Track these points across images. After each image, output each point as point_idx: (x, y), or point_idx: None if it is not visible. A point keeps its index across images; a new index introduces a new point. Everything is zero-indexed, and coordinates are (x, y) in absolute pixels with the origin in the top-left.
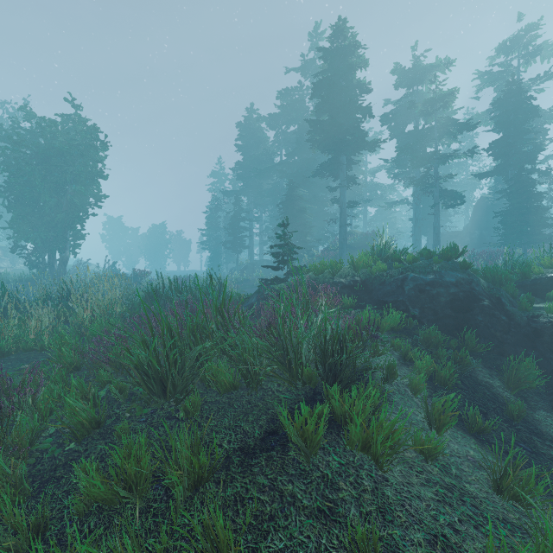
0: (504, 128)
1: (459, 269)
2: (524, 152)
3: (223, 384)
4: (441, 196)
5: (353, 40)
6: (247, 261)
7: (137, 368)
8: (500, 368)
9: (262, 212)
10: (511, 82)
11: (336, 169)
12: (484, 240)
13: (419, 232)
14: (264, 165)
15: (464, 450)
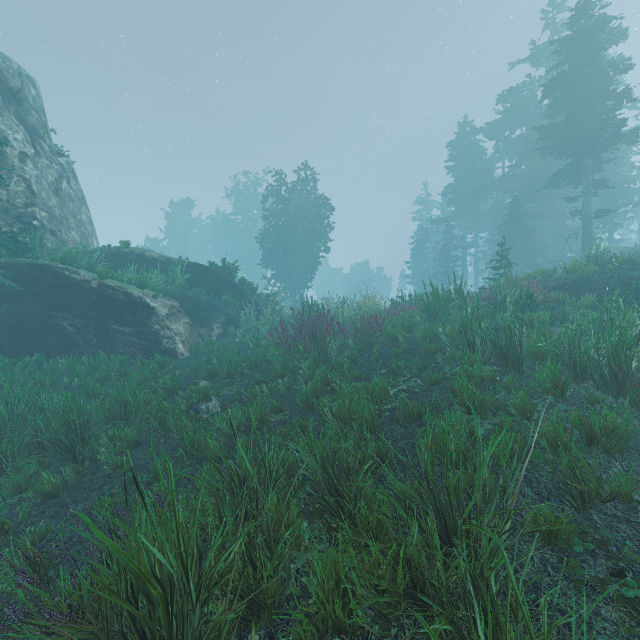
0: None
1: None
2: None
3: None
4: None
5: (601, 16)
6: None
7: (425, 309)
8: None
9: (477, 237)
10: None
11: (577, 175)
12: None
13: None
14: (481, 183)
15: None
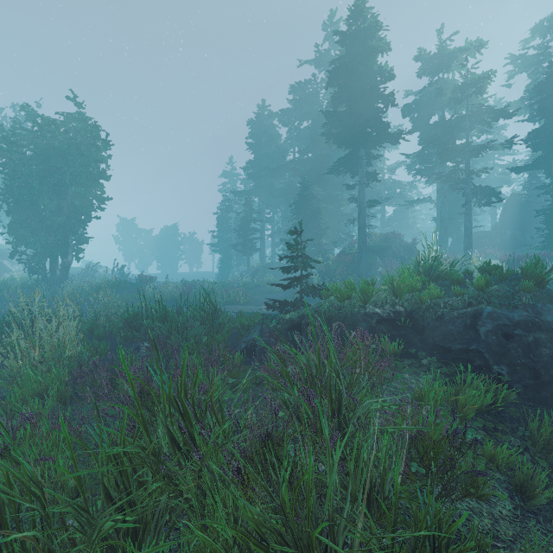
0: (546, 115)
1: None
2: None
3: None
4: (474, 193)
5: (374, 20)
6: (258, 264)
7: None
8: None
9: (274, 212)
10: None
11: (354, 165)
12: (516, 241)
13: (445, 233)
14: (276, 163)
15: None
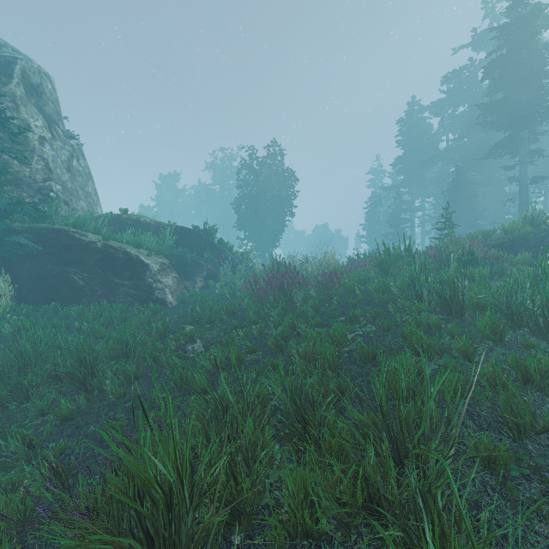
0: None
1: None
2: None
3: None
4: None
5: (537, 4)
6: None
7: (378, 265)
8: None
9: (424, 201)
10: None
11: (515, 146)
12: None
13: None
14: (427, 154)
15: None
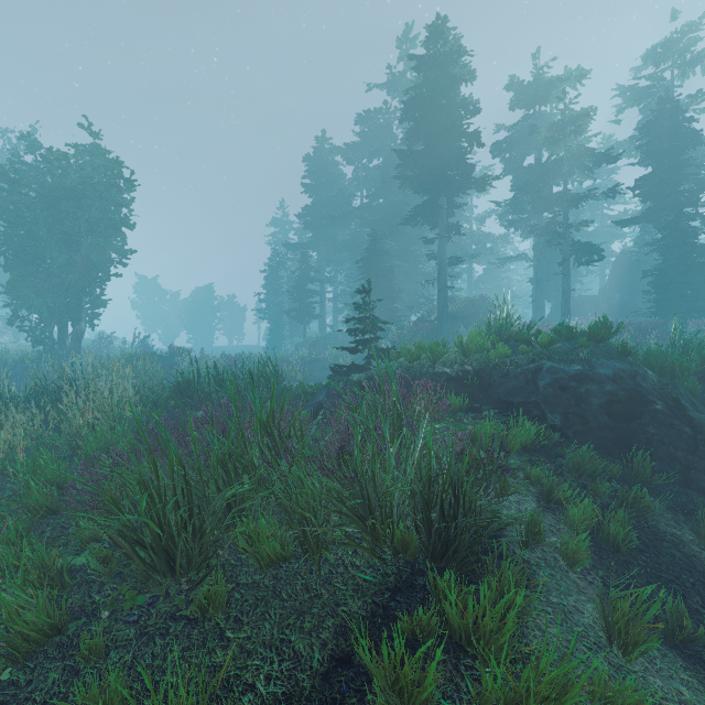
0: (655, 160)
1: (615, 355)
2: (682, 191)
3: (265, 555)
4: (573, 250)
5: (456, 44)
6: (317, 334)
7: (124, 535)
8: (688, 509)
9: (336, 270)
10: (665, 99)
11: (433, 215)
12: (626, 307)
13: (542, 297)
14: (340, 210)
15: (673, 690)
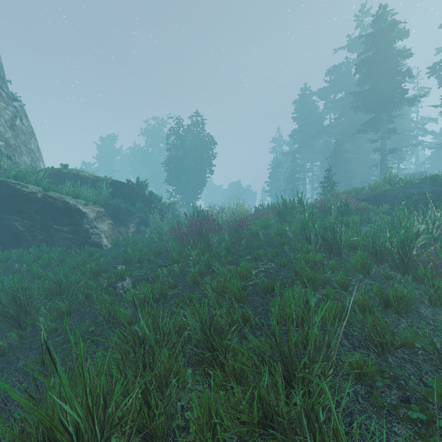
0: None
1: (439, 185)
2: None
3: None
4: None
5: (392, 21)
6: None
7: (278, 214)
8: None
9: (313, 165)
10: None
11: (377, 125)
12: None
13: None
14: (315, 129)
15: None
